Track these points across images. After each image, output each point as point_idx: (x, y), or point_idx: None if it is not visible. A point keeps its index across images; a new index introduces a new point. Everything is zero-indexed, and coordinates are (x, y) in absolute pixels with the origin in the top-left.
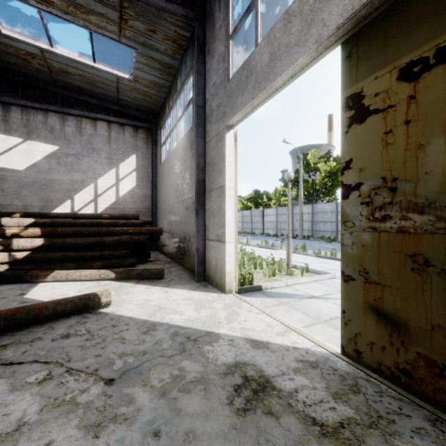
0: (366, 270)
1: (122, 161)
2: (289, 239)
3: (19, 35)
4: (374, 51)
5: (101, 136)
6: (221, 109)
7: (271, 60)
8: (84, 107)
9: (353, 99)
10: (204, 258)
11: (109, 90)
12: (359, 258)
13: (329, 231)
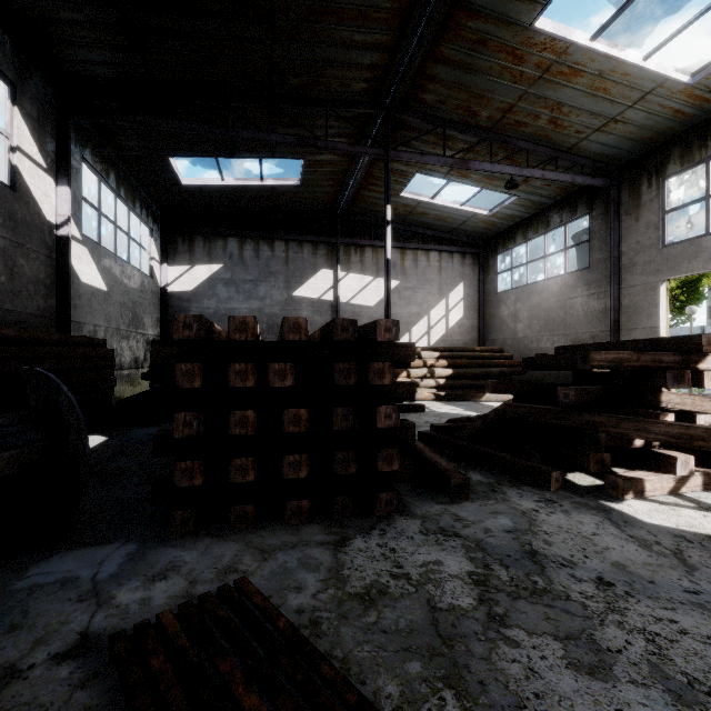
0: None
1: (451, 291)
2: None
3: (410, 195)
4: None
5: (433, 267)
6: (653, 266)
7: None
8: (419, 240)
9: None
10: None
11: (453, 223)
12: None
13: None
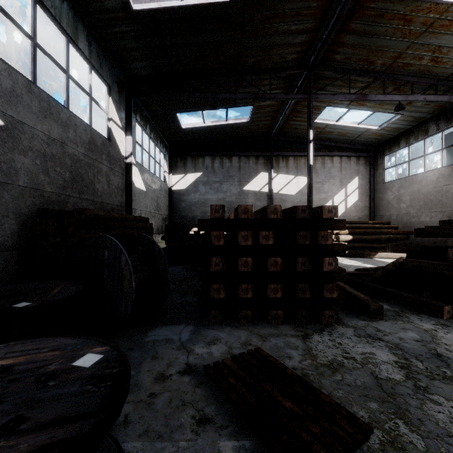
0: None
1: (349, 182)
2: None
3: (321, 120)
4: None
5: (335, 167)
6: None
7: None
8: (326, 149)
9: None
10: None
11: (350, 137)
12: None
13: None
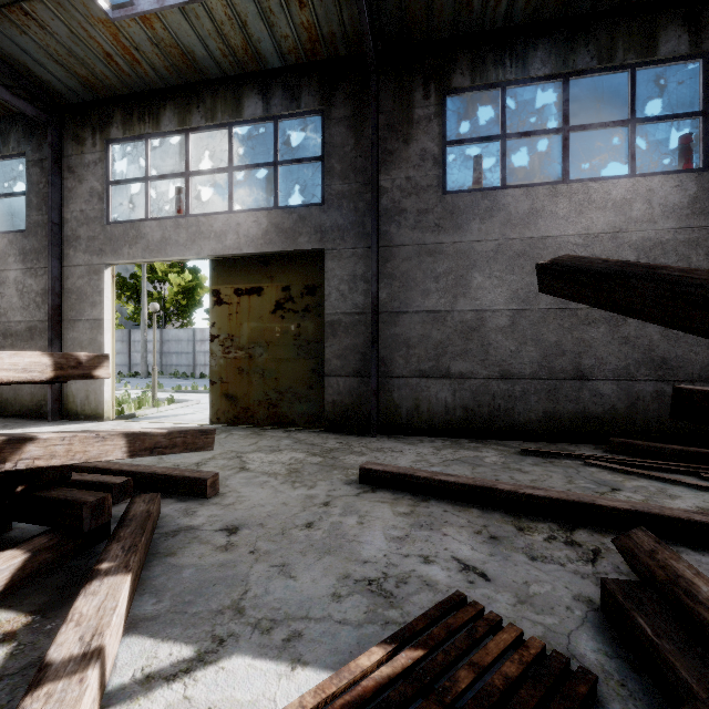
0: (222, 377)
1: None
2: (155, 371)
3: None
4: (225, 275)
5: None
6: (97, 244)
7: (163, 242)
8: None
9: (216, 292)
10: (61, 394)
11: None
12: (219, 372)
13: (186, 364)
